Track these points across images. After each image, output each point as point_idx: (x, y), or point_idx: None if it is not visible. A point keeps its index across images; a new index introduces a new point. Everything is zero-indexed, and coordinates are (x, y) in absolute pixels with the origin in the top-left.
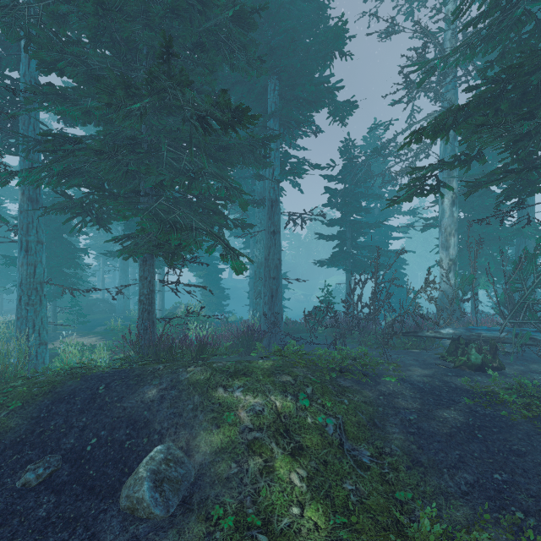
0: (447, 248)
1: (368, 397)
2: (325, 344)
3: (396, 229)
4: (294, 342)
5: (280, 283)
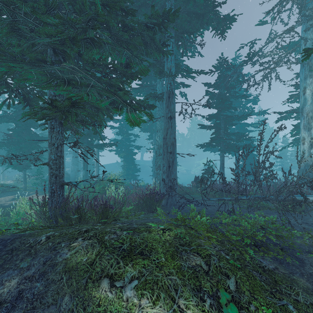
0: (309, 129)
1: (310, 293)
2: (214, 206)
3: (250, 125)
4: (194, 207)
5: (175, 157)
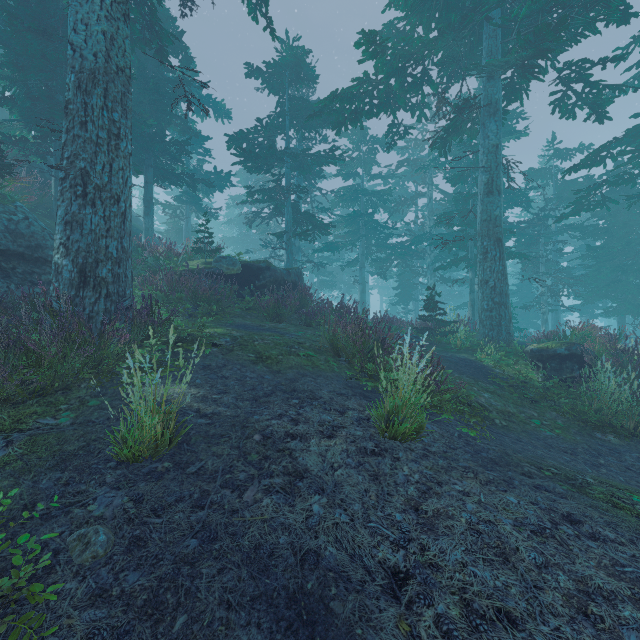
0: None
1: None
2: None
3: None
4: None
5: None
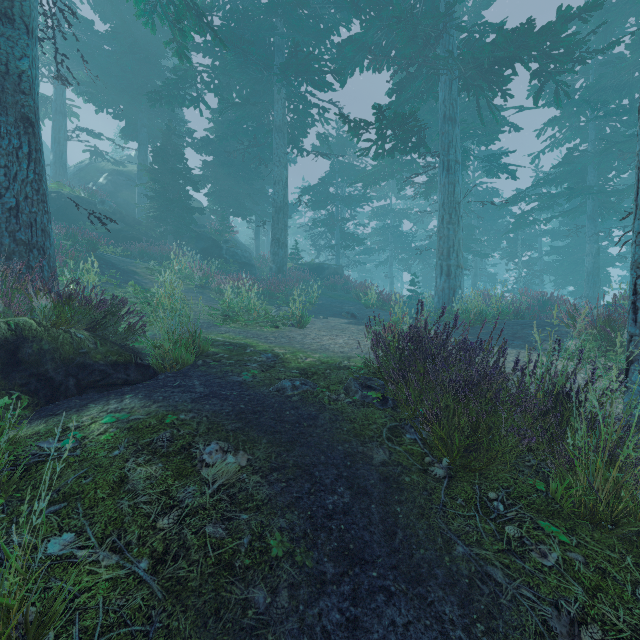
0: None
1: None
2: None
3: None
4: None
5: None
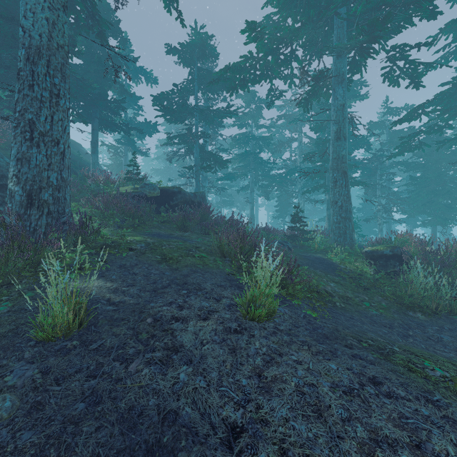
0: None
1: None
2: None
3: None
4: None
5: None
